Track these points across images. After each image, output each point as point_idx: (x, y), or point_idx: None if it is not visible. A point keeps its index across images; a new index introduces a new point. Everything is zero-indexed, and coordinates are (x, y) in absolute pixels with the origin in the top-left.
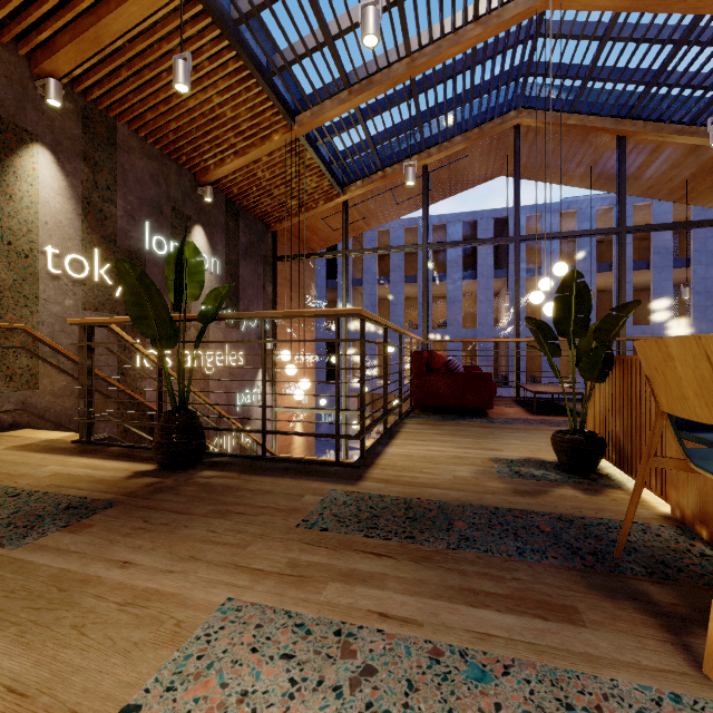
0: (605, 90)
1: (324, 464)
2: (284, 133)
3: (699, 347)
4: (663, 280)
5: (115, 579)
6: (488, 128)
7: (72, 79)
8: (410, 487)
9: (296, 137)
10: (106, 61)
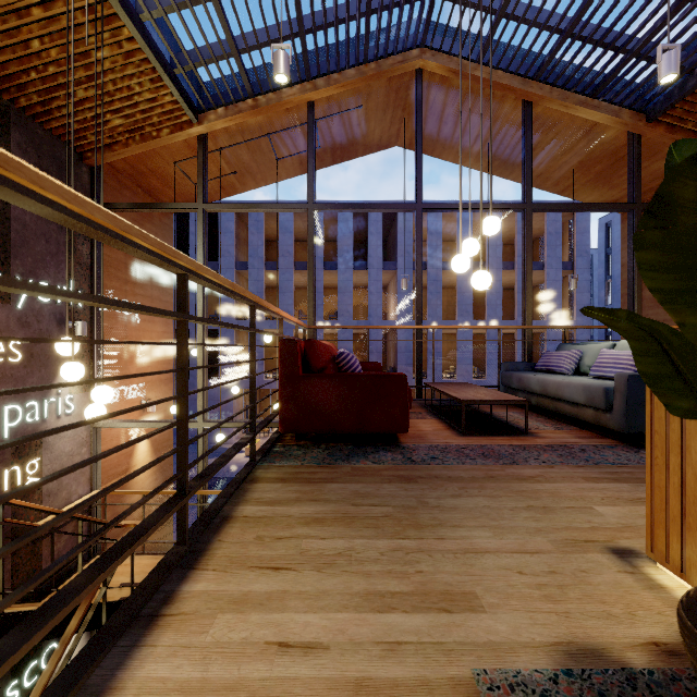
0: (511, 46)
1: None
2: None
3: None
4: None
5: None
6: (387, 65)
7: None
8: None
9: None
10: None
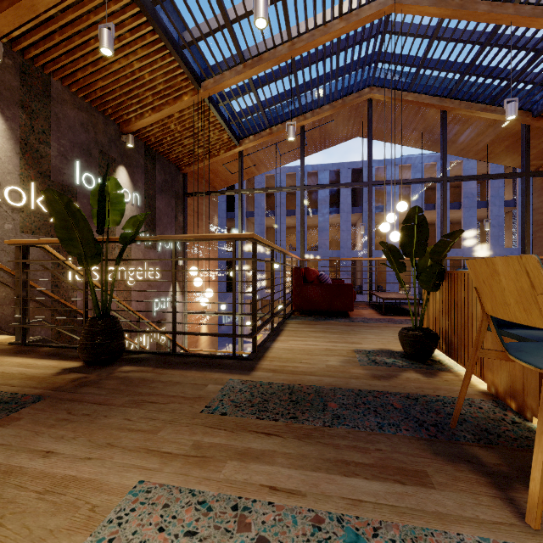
0: (432, 76)
1: (224, 357)
2: (192, 95)
3: (520, 264)
4: (470, 216)
5: (37, 469)
6: (349, 100)
7: (11, 40)
8: (293, 375)
9: (202, 99)
10: (41, 27)
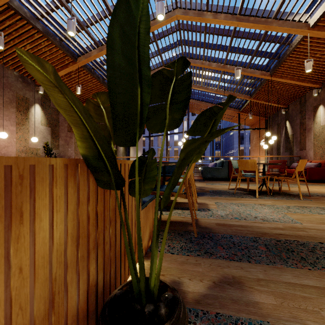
0: None
1: None
2: None
3: None
4: None
5: None
6: None
7: None
8: None
9: None
10: None
